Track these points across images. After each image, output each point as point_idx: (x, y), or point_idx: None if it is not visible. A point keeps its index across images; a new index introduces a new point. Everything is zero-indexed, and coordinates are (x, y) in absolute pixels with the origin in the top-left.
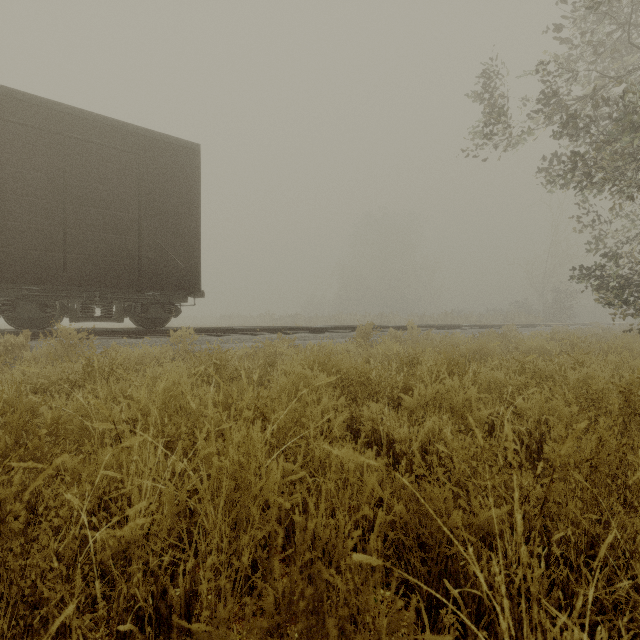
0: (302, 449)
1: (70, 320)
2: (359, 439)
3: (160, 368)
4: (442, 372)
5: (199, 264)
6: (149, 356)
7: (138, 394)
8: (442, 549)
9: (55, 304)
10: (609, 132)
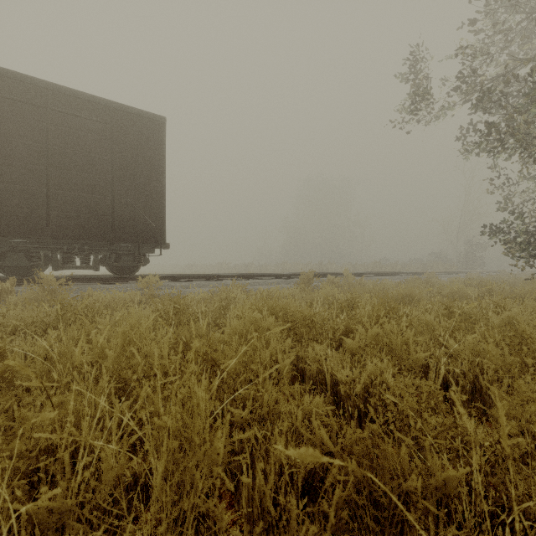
0: (251, 396)
1: (53, 268)
2: (304, 377)
3: (119, 314)
4: (381, 317)
5: (164, 220)
6: (119, 300)
7: (97, 338)
8: (397, 511)
9: (40, 254)
10: (520, 105)
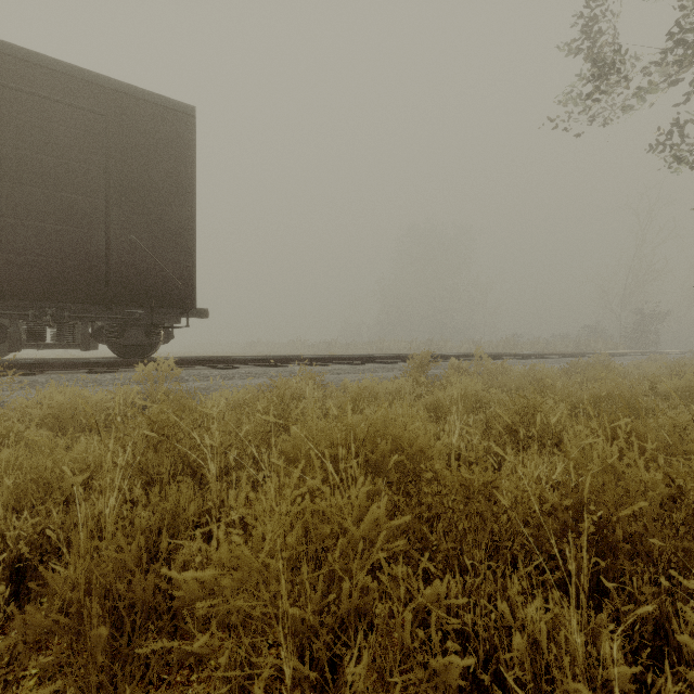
0: None
1: (10, 347)
2: None
3: None
4: None
5: (194, 271)
6: (81, 406)
7: None
8: None
9: None
10: None
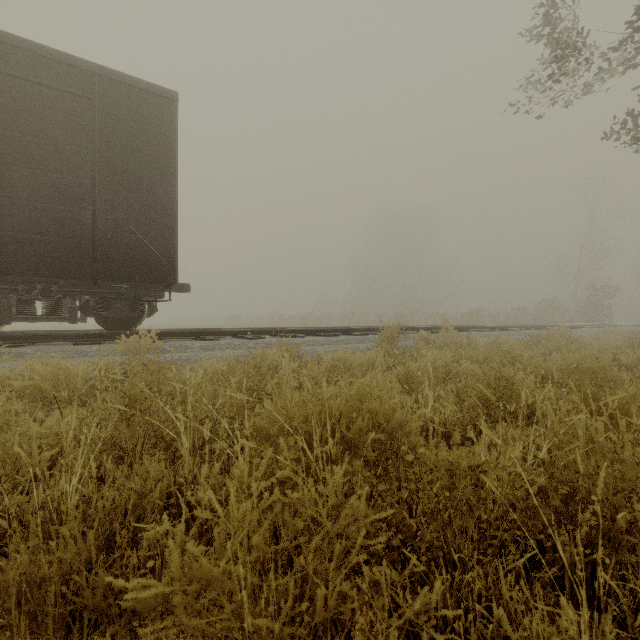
0: None
1: (1, 320)
2: None
3: None
4: None
5: (176, 247)
6: (62, 378)
7: None
8: None
9: None
10: None
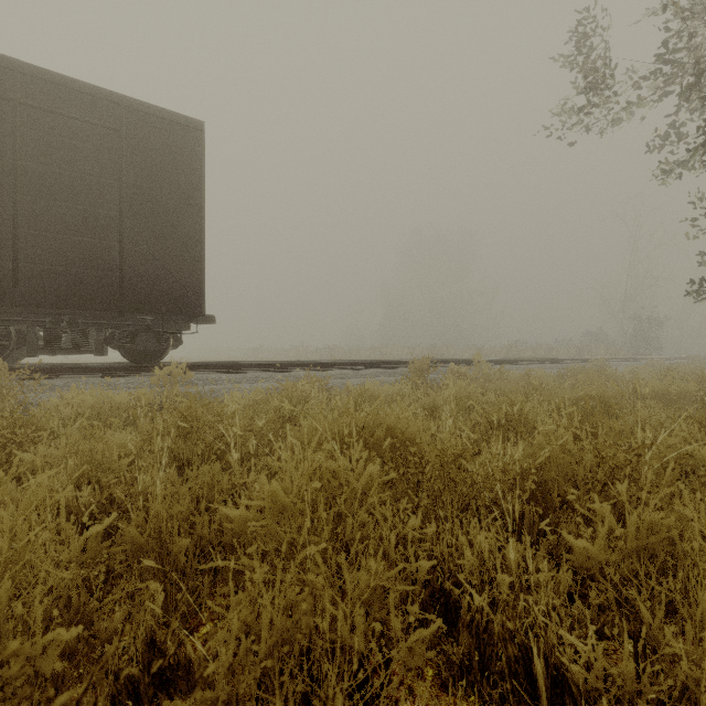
0: None
1: (28, 353)
2: (448, 612)
3: None
4: (665, 479)
5: (203, 279)
6: (107, 406)
7: None
8: None
9: (9, 331)
10: None
